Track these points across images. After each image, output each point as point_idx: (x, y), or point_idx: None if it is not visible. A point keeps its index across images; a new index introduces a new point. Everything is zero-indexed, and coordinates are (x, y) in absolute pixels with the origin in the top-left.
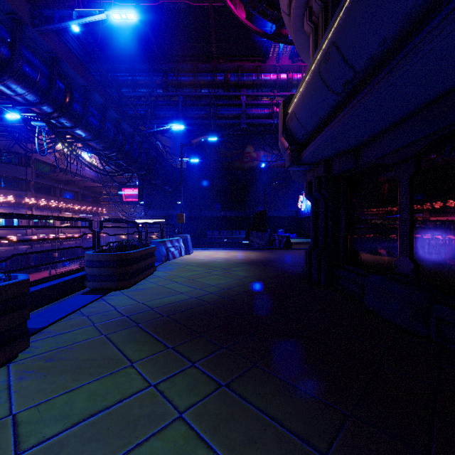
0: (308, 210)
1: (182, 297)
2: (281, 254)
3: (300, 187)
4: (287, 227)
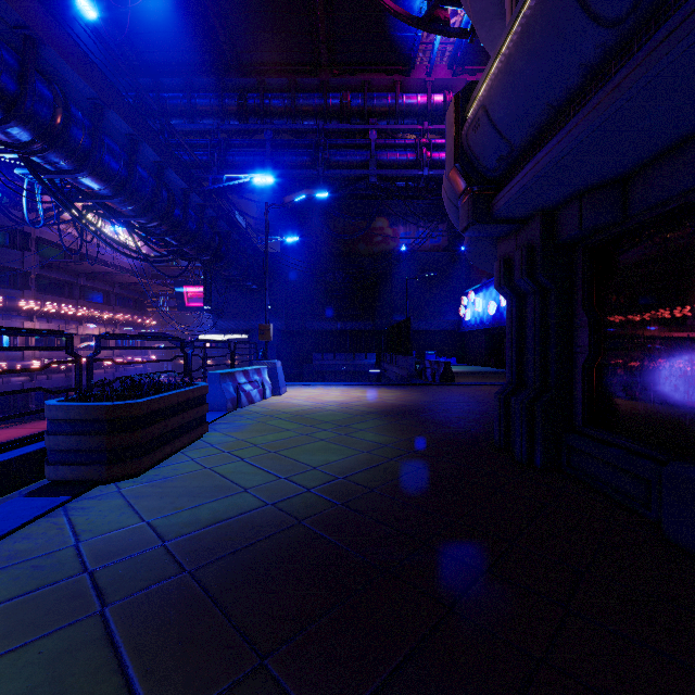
0: (477, 319)
1: (243, 503)
2: (438, 395)
3: (463, 283)
4: (442, 348)
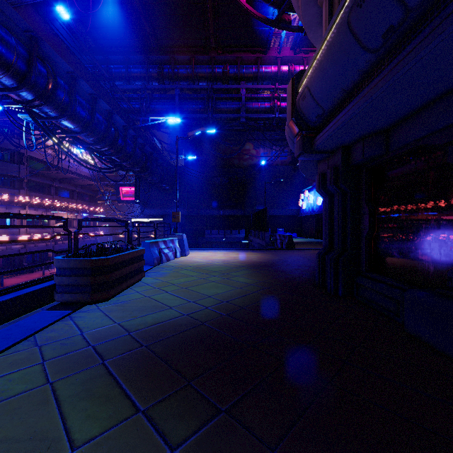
0: (310, 208)
1: (170, 314)
2: (284, 256)
3: (301, 185)
4: (287, 226)
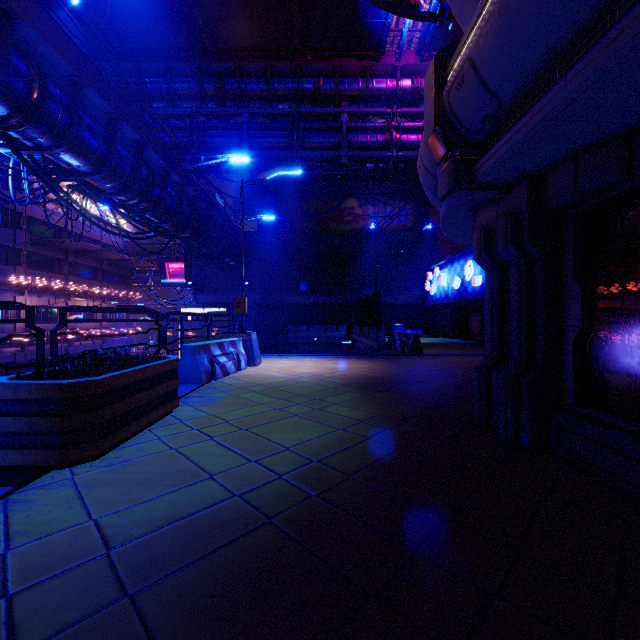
0: (442, 293)
1: (207, 494)
2: (409, 366)
3: (428, 259)
4: (408, 320)
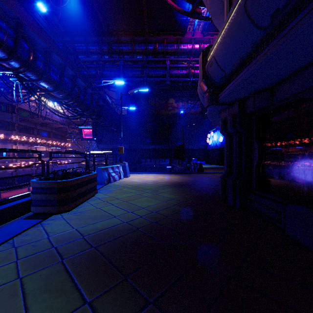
0: (214, 144)
1: (114, 222)
2: (196, 177)
3: (208, 128)
4: (198, 156)
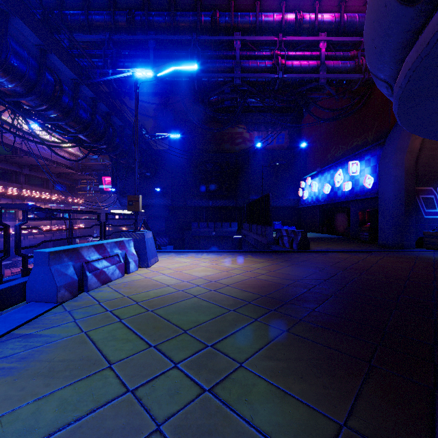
0: (313, 198)
1: None
2: (308, 266)
3: (301, 172)
4: (285, 219)
